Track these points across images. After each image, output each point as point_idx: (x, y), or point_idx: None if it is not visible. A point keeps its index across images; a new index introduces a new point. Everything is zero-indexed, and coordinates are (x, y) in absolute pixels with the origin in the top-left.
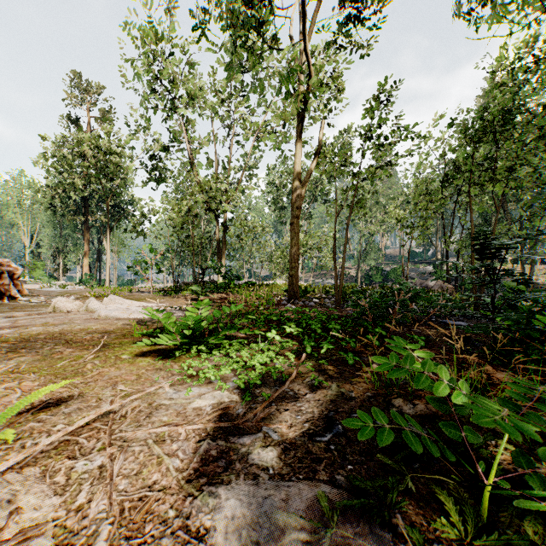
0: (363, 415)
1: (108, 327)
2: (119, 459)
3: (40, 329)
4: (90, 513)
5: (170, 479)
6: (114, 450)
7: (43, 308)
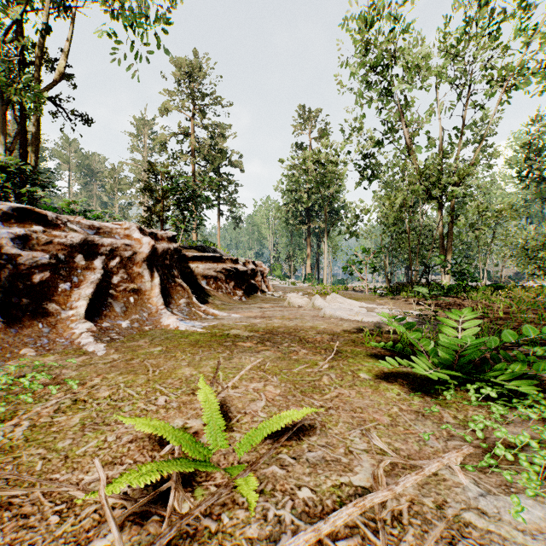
0: None
1: (335, 328)
2: None
3: (279, 322)
4: None
5: None
6: None
7: (281, 301)
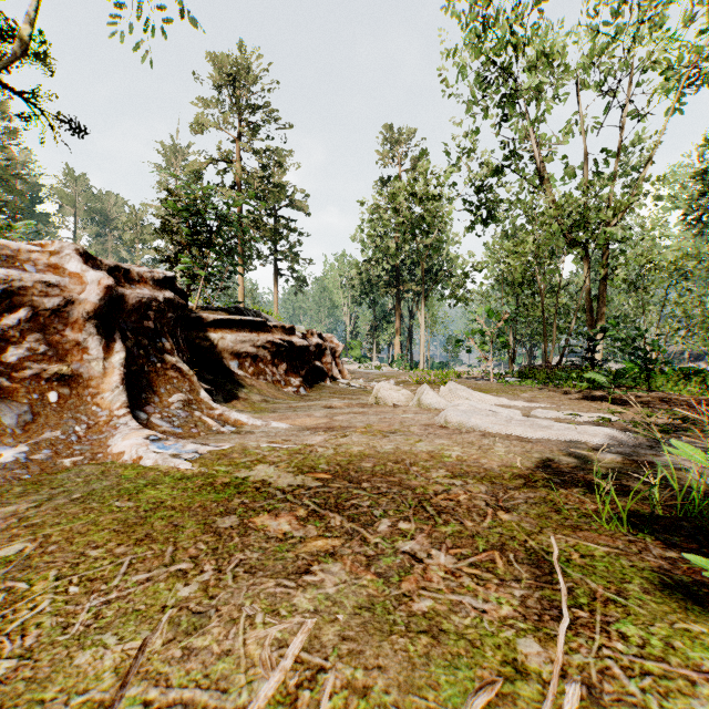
0: None
1: (482, 457)
2: None
3: (362, 442)
4: None
5: None
6: None
7: (363, 396)
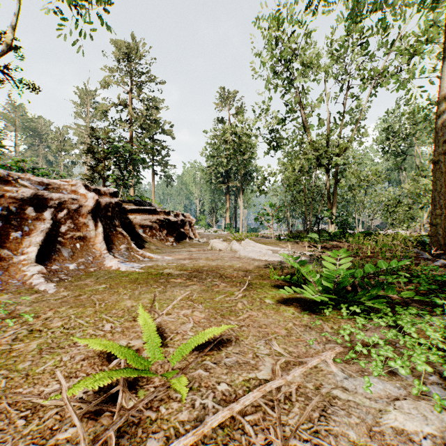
0: None
1: (248, 266)
2: None
3: (204, 262)
4: None
5: None
6: None
7: (205, 246)
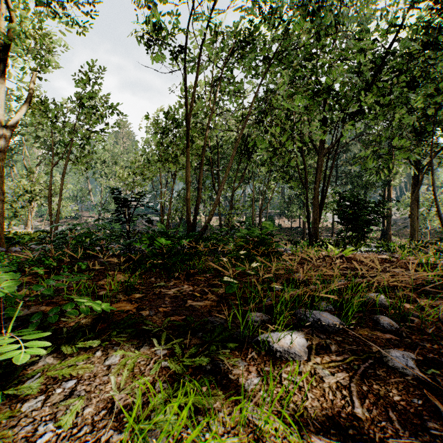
0: None
1: None
2: None
3: None
4: None
5: None
6: None
7: None
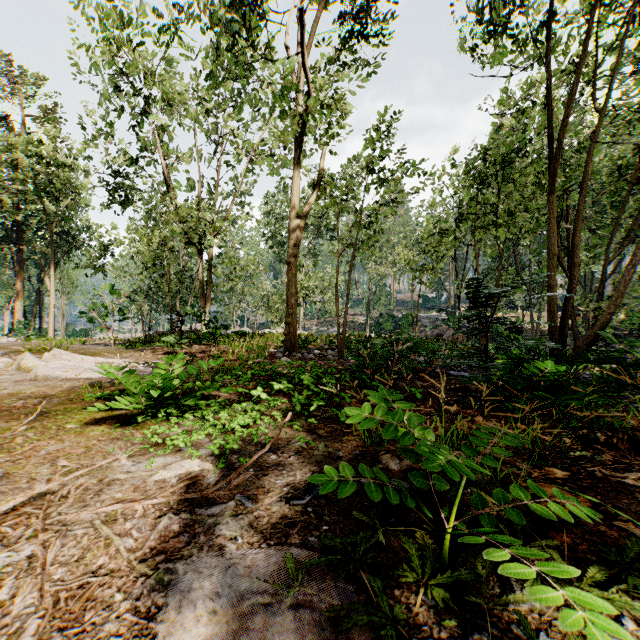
0: (331, 471)
1: (50, 390)
2: (56, 545)
3: None
4: (13, 609)
5: (119, 562)
6: (49, 536)
7: None
